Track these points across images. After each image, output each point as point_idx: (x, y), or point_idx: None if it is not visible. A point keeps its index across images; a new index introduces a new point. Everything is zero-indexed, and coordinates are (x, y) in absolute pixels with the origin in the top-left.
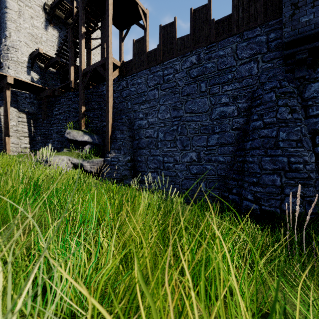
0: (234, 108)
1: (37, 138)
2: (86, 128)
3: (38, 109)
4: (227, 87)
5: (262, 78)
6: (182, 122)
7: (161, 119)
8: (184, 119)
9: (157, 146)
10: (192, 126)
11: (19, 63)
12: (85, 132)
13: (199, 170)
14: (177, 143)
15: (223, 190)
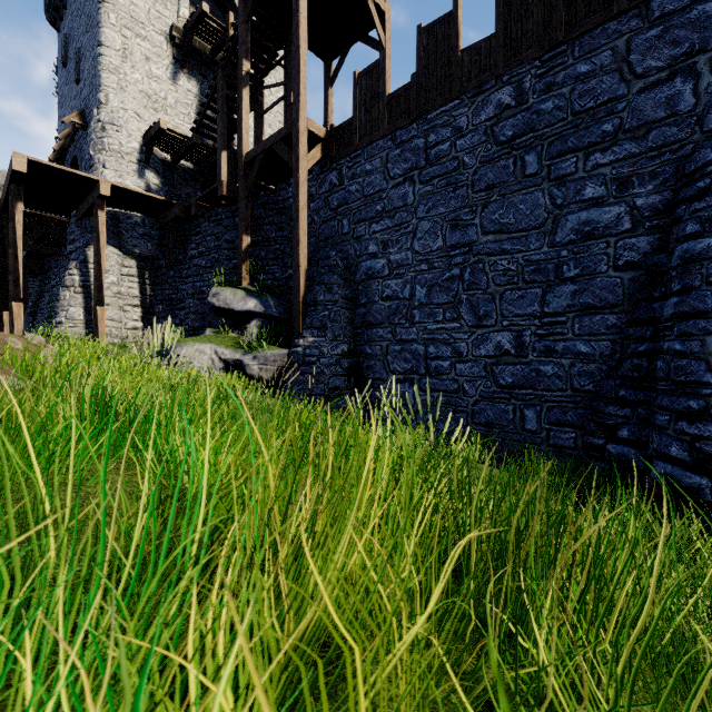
0: (620, 212)
1: (157, 308)
2: (253, 283)
3: (158, 248)
4: (600, 158)
5: (710, 118)
6: (475, 258)
7: (421, 254)
8: (479, 250)
9: (410, 320)
10: (500, 267)
11: (123, 154)
12: (249, 292)
13: (520, 376)
14: (461, 311)
15: (589, 431)
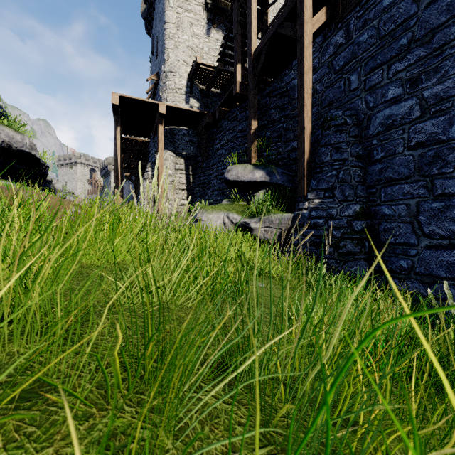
0: None
1: (195, 190)
2: (260, 159)
3: (197, 149)
4: None
5: None
6: None
7: None
8: None
9: None
10: None
11: (176, 90)
12: (256, 166)
13: None
14: None
15: None
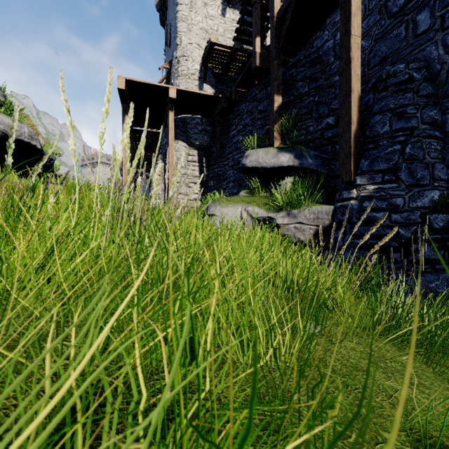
0: None
1: (209, 183)
2: (284, 142)
3: (211, 139)
4: None
5: None
6: None
7: None
8: None
9: None
10: None
11: (189, 76)
12: (281, 148)
13: None
14: None
15: None
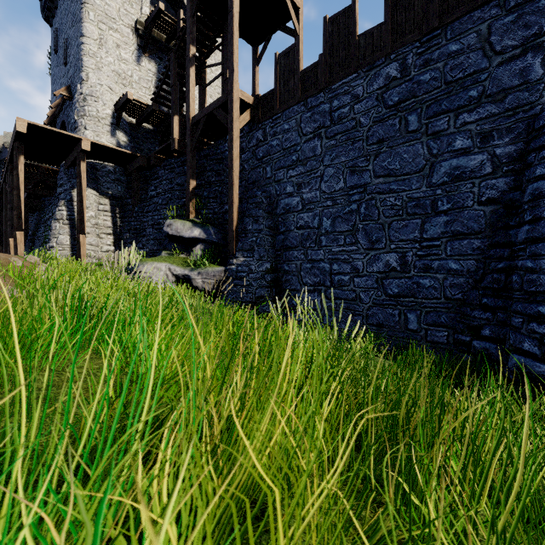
0: (483, 159)
1: (125, 236)
2: (198, 216)
3: (126, 190)
4: (467, 117)
5: None
6: (369, 196)
7: (327, 193)
8: (372, 190)
9: (319, 244)
10: (388, 203)
11: (99, 119)
12: (195, 223)
13: (404, 288)
14: (358, 237)
15: (458, 330)
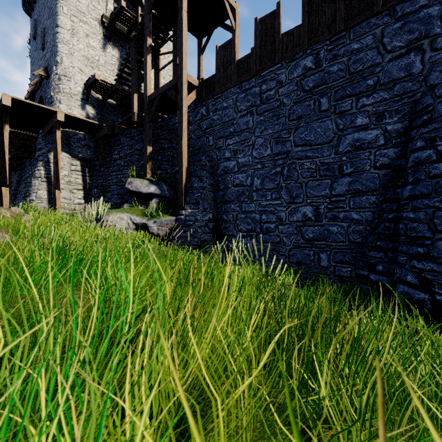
0: (377, 133)
1: (93, 191)
2: (153, 175)
3: (94, 153)
4: (366, 100)
5: (431, 77)
6: (290, 161)
7: (257, 158)
8: (292, 156)
9: (251, 199)
10: (305, 166)
11: (72, 95)
12: (151, 181)
13: (318, 233)
14: (281, 193)
15: (359, 266)
